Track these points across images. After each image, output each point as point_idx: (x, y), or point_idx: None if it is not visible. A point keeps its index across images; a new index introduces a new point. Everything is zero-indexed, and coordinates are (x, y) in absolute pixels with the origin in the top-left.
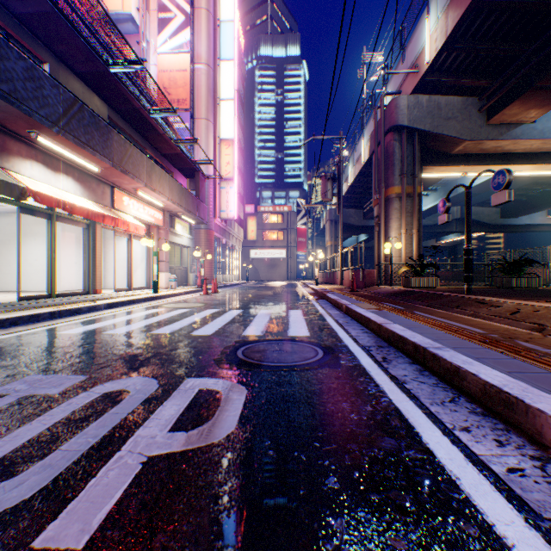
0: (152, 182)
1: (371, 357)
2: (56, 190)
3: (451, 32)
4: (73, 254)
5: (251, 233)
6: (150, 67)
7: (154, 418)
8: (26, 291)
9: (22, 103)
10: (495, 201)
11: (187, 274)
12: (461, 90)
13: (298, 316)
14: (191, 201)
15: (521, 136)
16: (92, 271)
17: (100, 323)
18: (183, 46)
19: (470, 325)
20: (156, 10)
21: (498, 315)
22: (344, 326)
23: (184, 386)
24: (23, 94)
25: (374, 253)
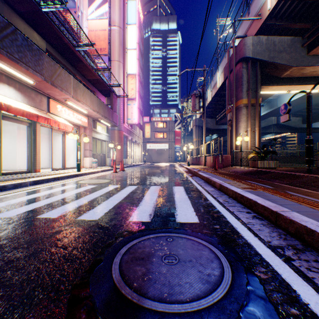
0: (77, 95)
1: (307, 281)
2: None
3: None
4: (26, 145)
5: (147, 134)
6: (83, 29)
7: None
8: None
9: None
10: None
11: (105, 158)
12: (289, 32)
13: (181, 193)
14: (107, 111)
15: None
16: (33, 156)
17: (8, 201)
18: (104, 15)
19: None
20: None
21: None
22: (228, 207)
23: None
24: None
25: (227, 144)
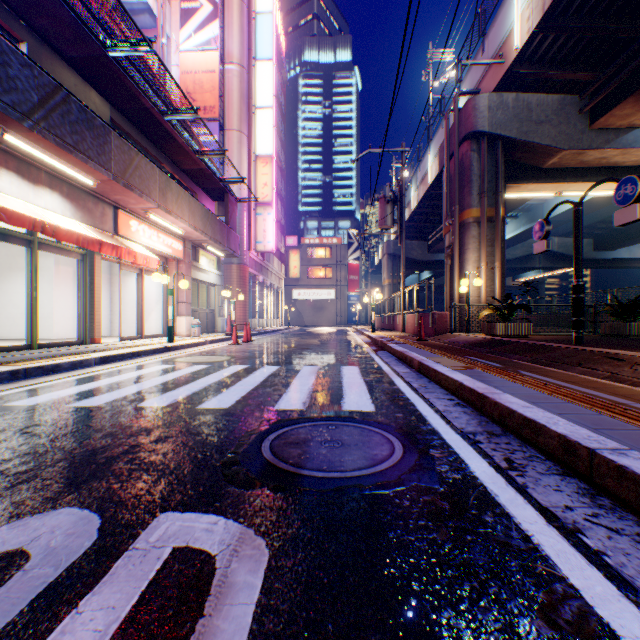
0: (167, 202)
1: (485, 458)
2: (34, 208)
3: (550, 5)
4: (70, 293)
5: (294, 270)
6: (171, 68)
7: None
8: (11, 339)
9: None
10: (620, 219)
11: (214, 318)
12: (556, 87)
13: (354, 376)
14: (219, 229)
15: (633, 144)
16: (89, 315)
17: (77, 387)
18: (211, 43)
19: (625, 397)
20: None
21: None
22: (423, 394)
23: (146, 538)
24: None
25: (445, 292)
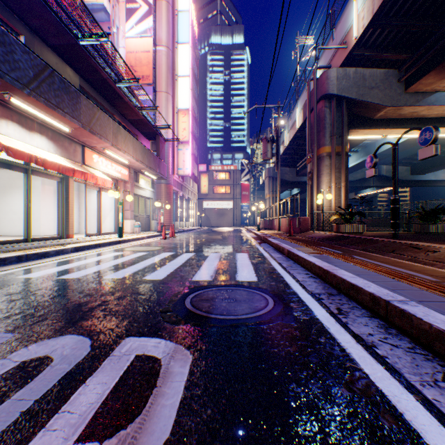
0: (118, 142)
1: (324, 308)
2: (30, 147)
3: (377, 9)
4: (52, 204)
5: (204, 188)
6: (119, 49)
7: (65, 412)
8: (11, 236)
9: None
10: (422, 155)
11: (149, 221)
12: (382, 64)
13: (244, 259)
14: (153, 160)
15: (435, 102)
16: (65, 219)
17: (61, 266)
18: (147, 32)
19: (417, 272)
20: (124, 2)
21: (440, 261)
22: (289, 270)
23: (119, 350)
24: None
25: (307, 203)
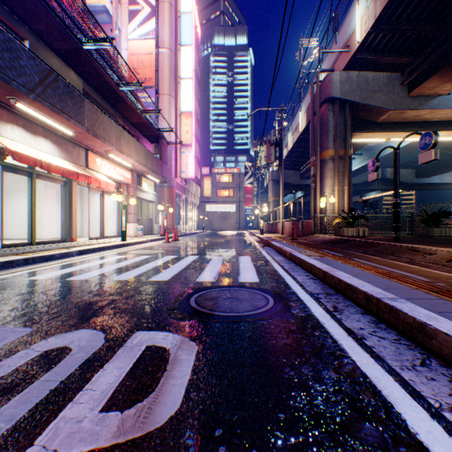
0: (121, 145)
1: (321, 306)
2: (34, 151)
3: (379, 14)
4: (54, 207)
5: (207, 191)
6: (121, 51)
7: (88, 389)
8: (14, 239)
9: (0, 71)
10: (422, 159)
11: (152, 224)
12: (385, 67)
13: (247, 262)
14: (155, 163)
15: (437, 106)
16: (69, 222)
17: (68, 268)
18: (149, 34)
19: (412, 273)
20: (127, 4)
21: (435, 262)
22: (290, 272)
23: (131, 341)
24: (1, 63)
25: (310, 207)
